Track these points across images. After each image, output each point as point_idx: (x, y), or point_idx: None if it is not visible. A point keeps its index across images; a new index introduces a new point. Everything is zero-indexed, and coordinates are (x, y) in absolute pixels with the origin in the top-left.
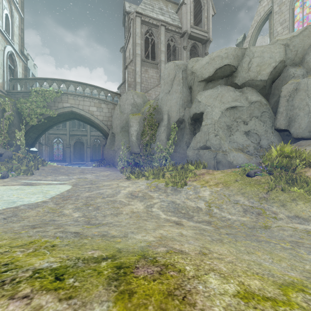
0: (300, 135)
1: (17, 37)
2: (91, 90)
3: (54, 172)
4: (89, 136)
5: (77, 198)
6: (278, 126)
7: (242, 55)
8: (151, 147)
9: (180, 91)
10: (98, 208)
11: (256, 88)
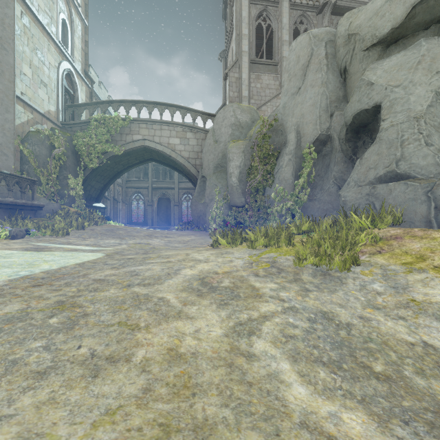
0: None
1: (80, 52)
2: (171, 112)
3: (105, 233)
4: (177, 190)
5: (67, 283)
6: None
7: None
8: (264, 195)
9: (321, 81)
10: (78, 321)
11: None
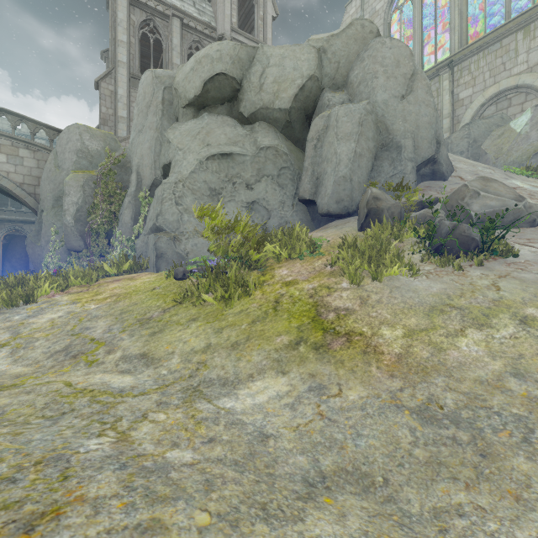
0: (325, 209)
1: None
2: None
3: None
4: None
5: None
6: (302, 193)
7: (249, 59)
8: (107, 239)
9: (156, 125)
10: None
11: (276, 125)
